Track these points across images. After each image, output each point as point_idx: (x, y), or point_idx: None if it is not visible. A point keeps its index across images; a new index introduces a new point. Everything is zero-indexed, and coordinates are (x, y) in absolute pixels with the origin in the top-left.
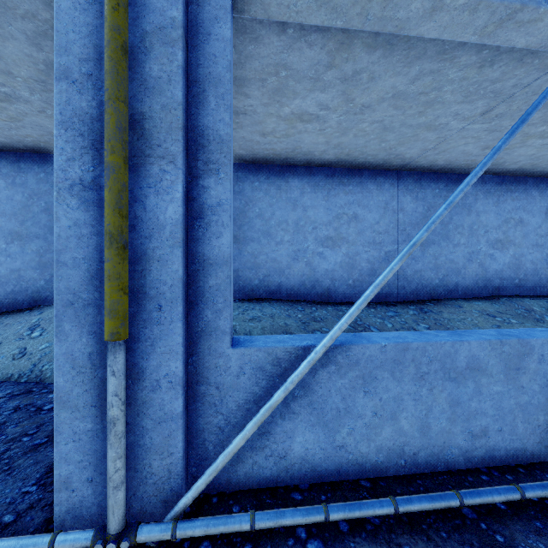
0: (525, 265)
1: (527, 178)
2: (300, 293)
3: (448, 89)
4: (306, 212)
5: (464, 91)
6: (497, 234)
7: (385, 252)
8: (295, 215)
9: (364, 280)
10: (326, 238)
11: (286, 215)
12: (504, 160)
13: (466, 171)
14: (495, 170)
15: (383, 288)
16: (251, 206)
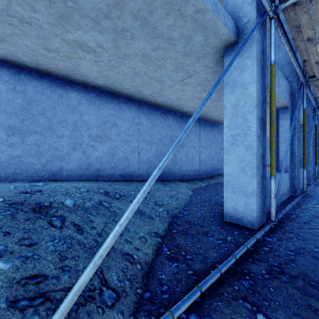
0: None
1: None
2: None
3: None
4: None
5: None
6: None
7: None
8: None
9: None
10: None
11: None
12: None
13: None
14: None
15: None
16: None
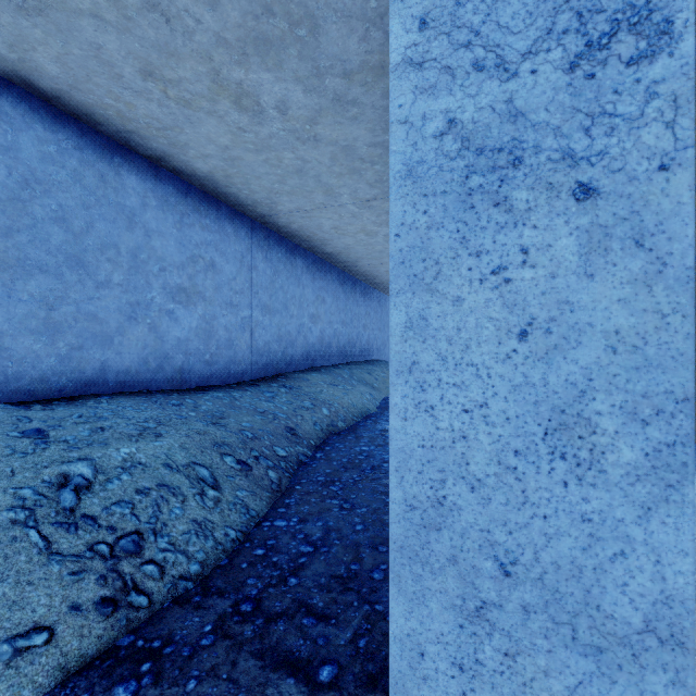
0: (325, 338)
1: (327, 262)
2: (141, 378)
3: (377, 168)
4: (151, 240)
5: (381, 176)
6: (313, 309)
7: (242, 317)
8: (133, 239)
9: (222, 354)
10: (179, 289)
11: (116, 234)
12: (332, 243)
13: (300, 242)
14: (317, 249)
15: (240, 364)
16: (38, 193)
